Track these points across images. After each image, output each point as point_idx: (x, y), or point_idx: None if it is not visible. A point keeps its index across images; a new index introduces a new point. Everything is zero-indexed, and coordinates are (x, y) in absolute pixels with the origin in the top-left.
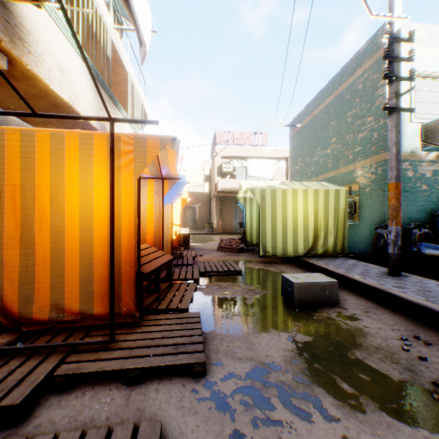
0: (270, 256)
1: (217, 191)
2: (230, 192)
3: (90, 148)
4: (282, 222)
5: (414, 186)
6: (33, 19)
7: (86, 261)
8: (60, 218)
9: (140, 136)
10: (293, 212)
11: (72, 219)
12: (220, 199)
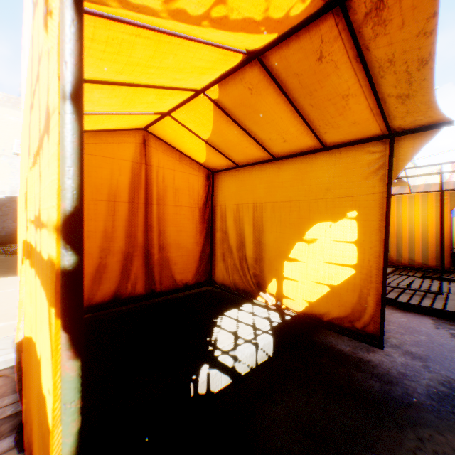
0: None
1: None
2: None
3: (424, 199)
4: None
5: None
6: None
7: (423, 244)
8: (410, 227)
9: (451, 191)
10: None
11: (416, 227)
12: None
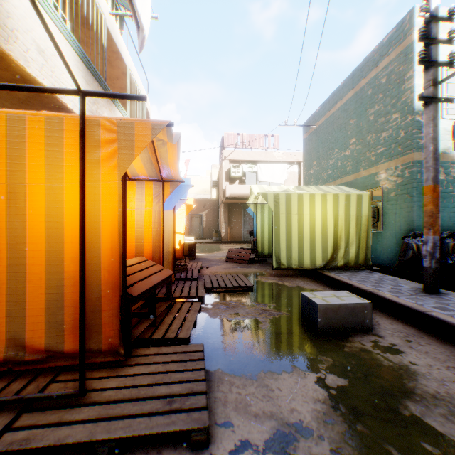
0: (285, 269)
1: (225, 197)
2: (239, 198)
3: (59, 135)
4: (298, 231)
5: (446, 191)
6: None
7: (55, 282)
8: (19, 226)
9: (126, 121)
10: (311, 219)
11: (36, 227)
12: (228, 206)
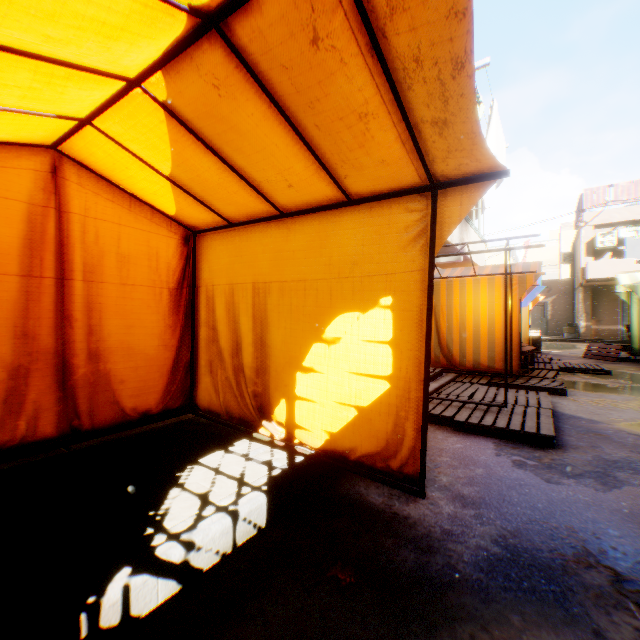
0: None
1: (585, 279)
2: (609, 279)
3: (492, 284)
4: None
5: None
6: None
7: (490, 341)
8: (477, 320)
9: (521, 275)
10: None
11: (483, 320)
12: (591, 290)
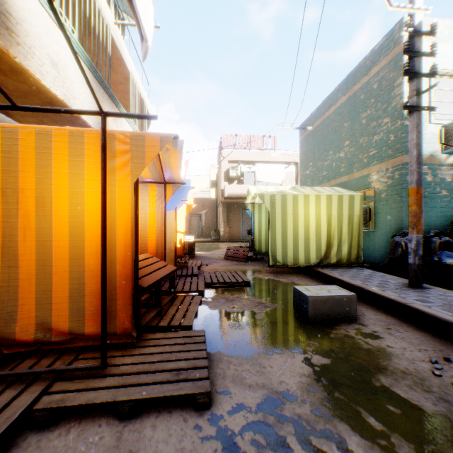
0: (280, 266)
1: (224, 197)
2: (237, 198)
3: (81, 147)
4: (293, 230)
5: (433, 192)
6: (23, 8)
7: (77, 274)
8: (46, 226)
9: (138, 134)
10: (305, 219)
11: (60, 227)
12: (227, 206)
